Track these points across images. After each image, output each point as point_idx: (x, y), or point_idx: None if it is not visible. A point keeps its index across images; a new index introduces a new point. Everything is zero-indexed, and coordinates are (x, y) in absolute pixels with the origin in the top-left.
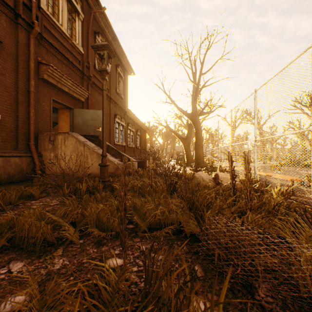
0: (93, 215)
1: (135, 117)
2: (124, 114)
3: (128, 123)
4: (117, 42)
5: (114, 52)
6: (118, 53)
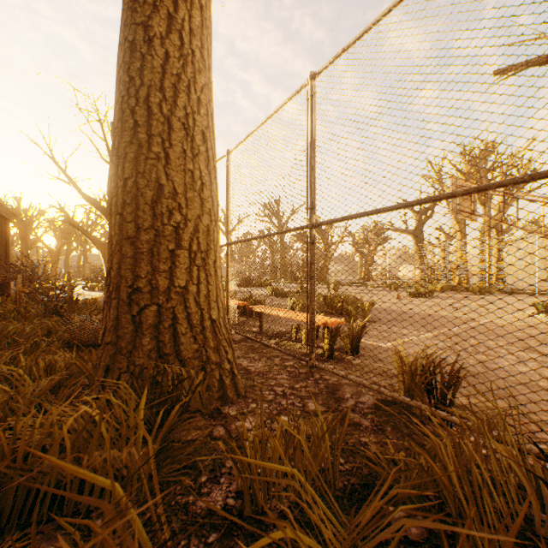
0: None
1: None
2: None
3: None
4: None
5: None
6: None
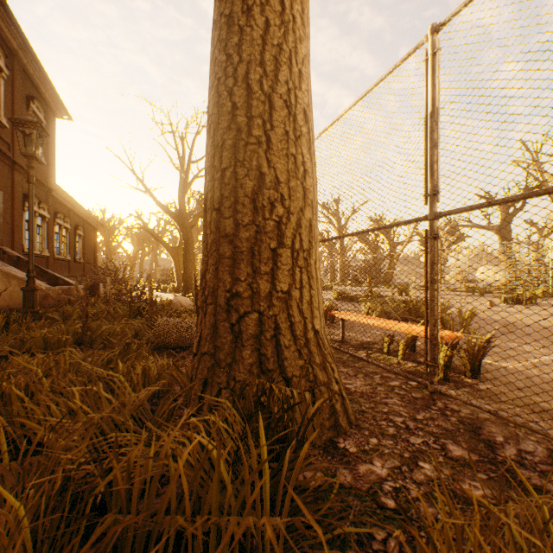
0: (39, 338)
1: (72, 202)
2: (46, 194)
3: (56, 211)
4: (32, 56)
5: (24, 71)
6: (33, 75)
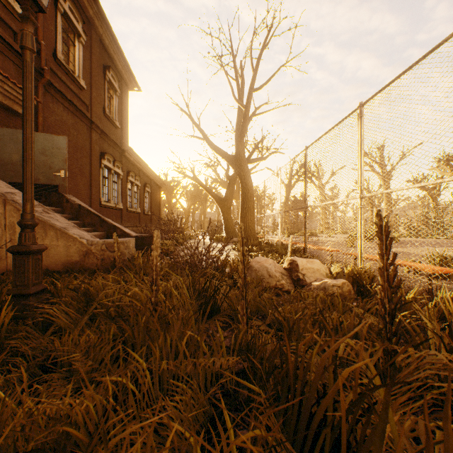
0: None
1: (141, 162)
2: (120, 154)
3: (128, 170)
4: (106, 24)
5: (101, 43)
6: (107, 46)
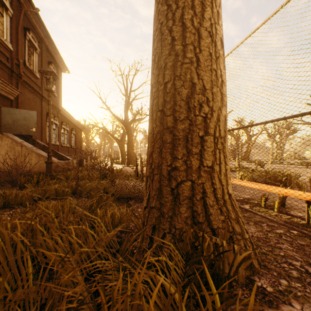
0: (53, 190)
1: (70, 116)
2: (57, 112)
3: (62, 121)
4: (51, 40)
5: (47, 49)
6: (51, 51)
